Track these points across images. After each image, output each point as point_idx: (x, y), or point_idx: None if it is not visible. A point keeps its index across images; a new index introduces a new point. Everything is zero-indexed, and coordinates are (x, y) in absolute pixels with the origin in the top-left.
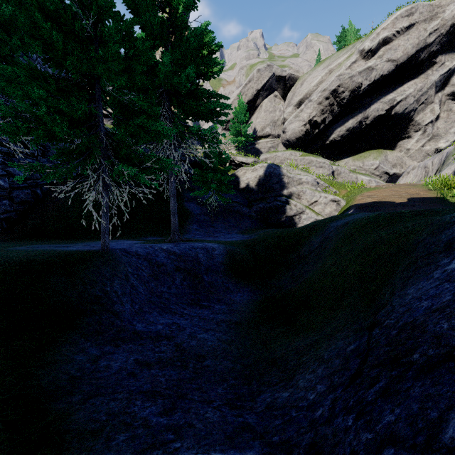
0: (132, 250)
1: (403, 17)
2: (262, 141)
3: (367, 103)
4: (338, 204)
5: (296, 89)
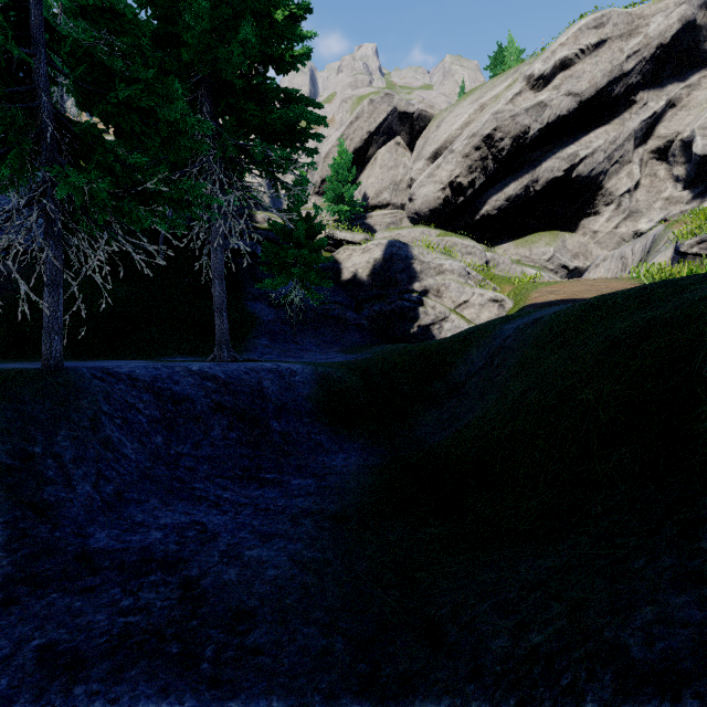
0: (122, 371)
1: (590, 29)
2: (377, 214)
3: (537, 158)
4: (502, 306)
5: (429, 133)
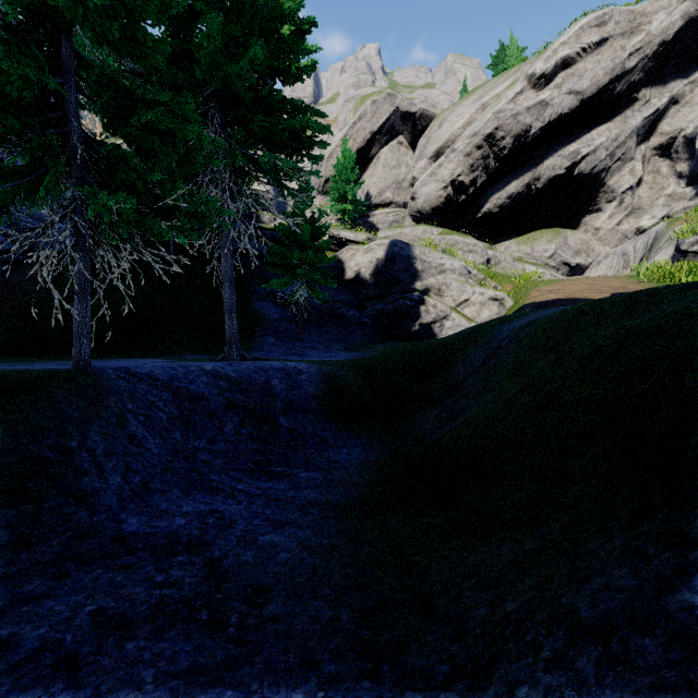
0: (142, 371)
1: (591, 27)
2: (380, 212)
3: (539, 157)
4: (502, 304)
5: (431, 132)
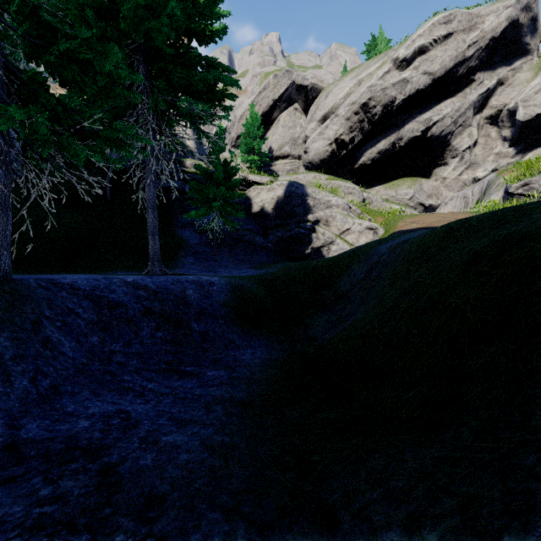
0: (65, 281)
1: (441, 24)
2: (280, 163)
3: (401, 122)
4: (376, 232)
5: (320, 101)
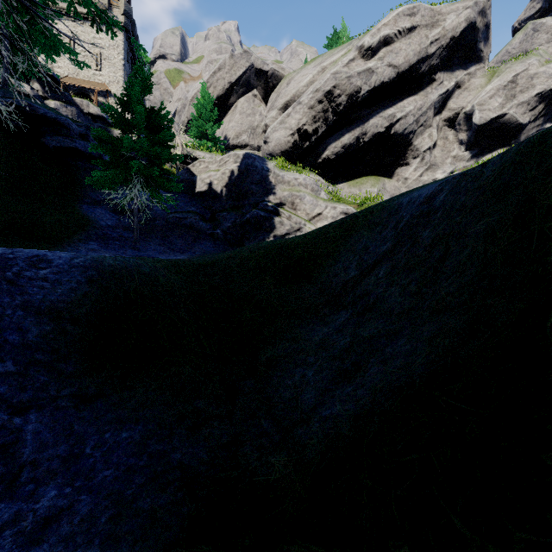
0: None
1: (405, 15)
2: None
3: (366, 116)
4: None
5: (281, 89)
